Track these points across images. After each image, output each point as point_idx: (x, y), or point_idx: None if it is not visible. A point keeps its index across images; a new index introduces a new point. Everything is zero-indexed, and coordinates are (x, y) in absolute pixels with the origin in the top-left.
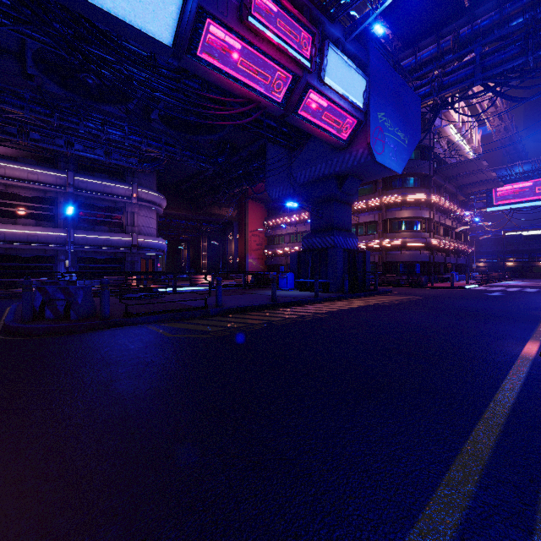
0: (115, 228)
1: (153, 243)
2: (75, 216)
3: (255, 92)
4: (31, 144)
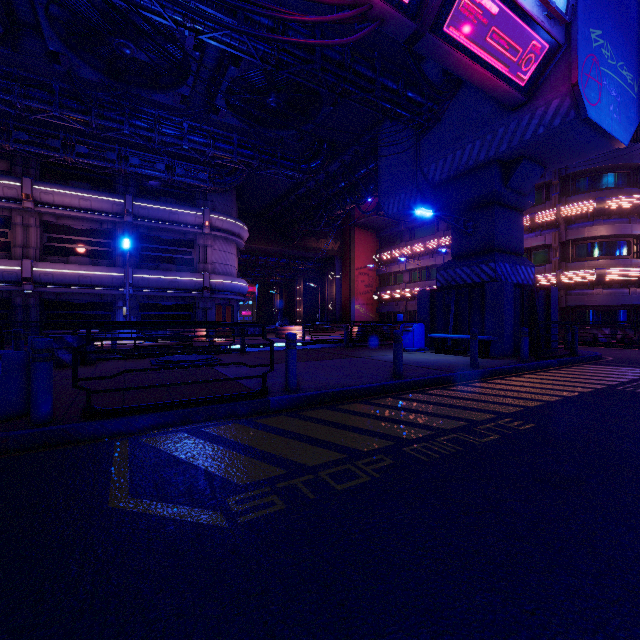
0: (184, 266)
1: (230, 285)
2: (136, 252)
3: None
4: (79, 160)
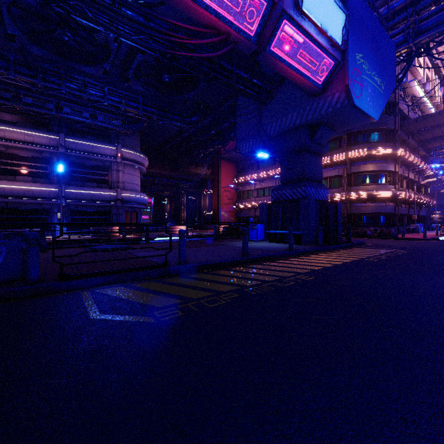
0: (102, 184)
1: (135, 198)
2: (67, 174)
3: (224, 21)
4: (25, 108)
